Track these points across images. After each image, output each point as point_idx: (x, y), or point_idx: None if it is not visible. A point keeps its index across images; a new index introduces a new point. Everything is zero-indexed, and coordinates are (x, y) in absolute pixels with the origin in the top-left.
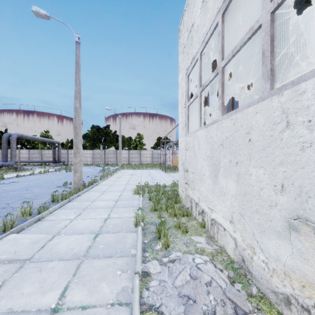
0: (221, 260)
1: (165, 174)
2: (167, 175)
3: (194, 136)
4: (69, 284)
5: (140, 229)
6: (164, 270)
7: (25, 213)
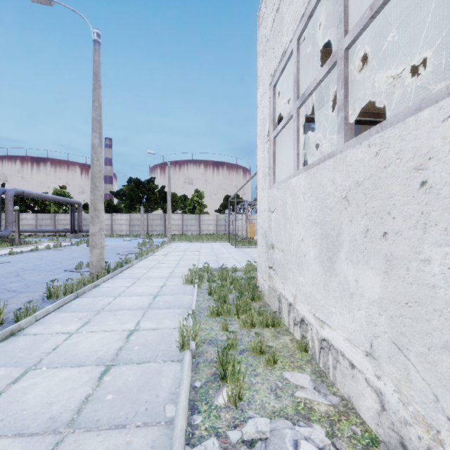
0: (351, 436)
1: (235, 251)
2: (238, 251)
3: (286, 187)
4: None
5: (187, 358)
6: None
7: None
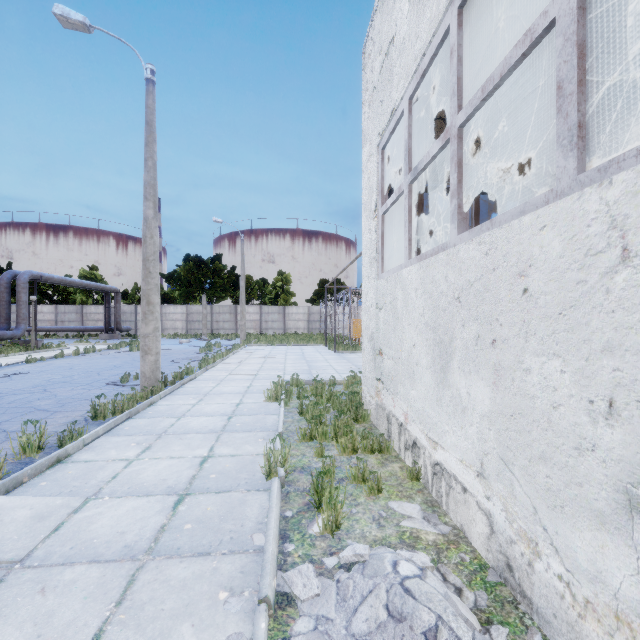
0: (458, 563)
1: (334, 357)
2: (338, 358)
3: (396, 279)
4: (105, 627)
5: (276, 485)
6: (327, 589)
7: (30, 447)
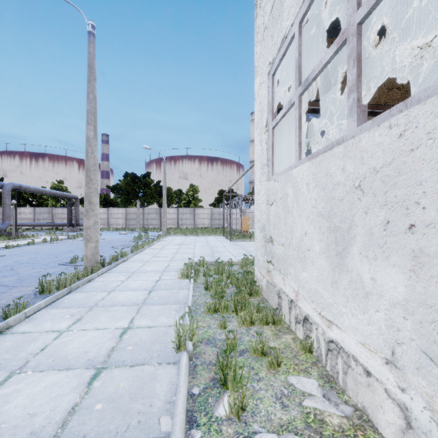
0: None
1: (230, 244)
2: (233, 245)
3: (286, 178)
4: None
5: (184, 361)
6: None
7: None
